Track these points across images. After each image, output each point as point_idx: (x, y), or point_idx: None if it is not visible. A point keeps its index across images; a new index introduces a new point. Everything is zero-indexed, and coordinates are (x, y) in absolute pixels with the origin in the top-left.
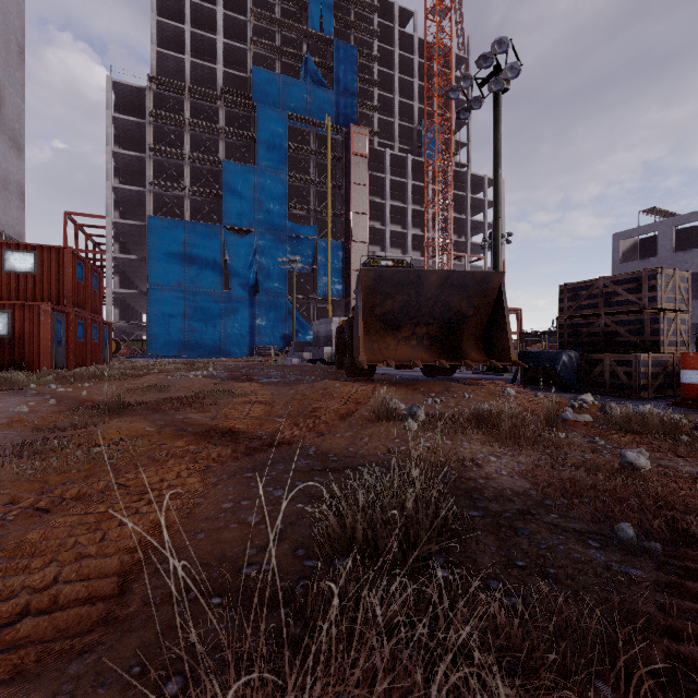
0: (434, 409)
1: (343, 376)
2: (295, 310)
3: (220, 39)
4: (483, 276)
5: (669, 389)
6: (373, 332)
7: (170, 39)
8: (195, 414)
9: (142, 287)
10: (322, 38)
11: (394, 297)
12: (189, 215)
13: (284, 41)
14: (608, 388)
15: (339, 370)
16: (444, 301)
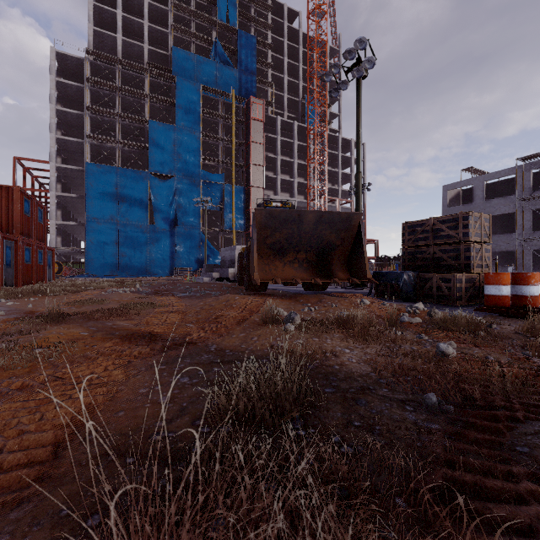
0: (309, 315)
1: (242, 291)
2: (206, 239)
3: (146, 23)
4: (347, 215)
5: (476, 299)
6: (265, 257)
7: (105, 20)
8: (122, 322)
9: (81, 220)
10: (228, 28)
11: (281, 230)
12: (120, 162)
13: (198, 28)
14: (435, 299)
15: (240, 286)
16: (318, 234)
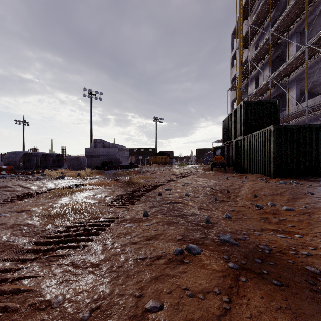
0: None
1: None
2: None
3: None
4: None
5: None
6: None
7: None
8: None
9: None
10: None
11: None
12: None
13: None
14: None
15: None
16: None
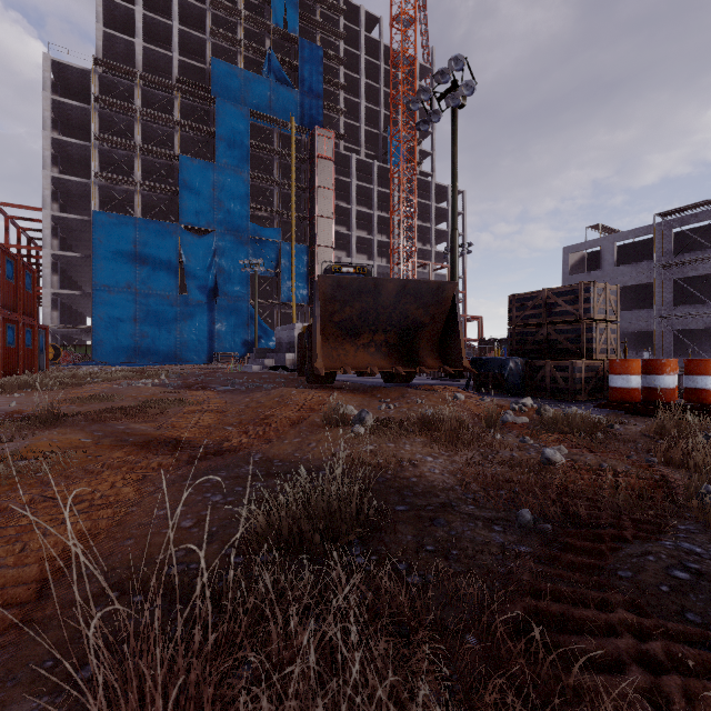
0: (386, 414)
1: (303, 383)
2: (257, 315)
3: (176, 26)
4: (438, 285)
5: (600, 393)
6: (332, 338)
7: (119, 20)
8: (139, 425)
9: (86, 288)
10: (286, 35)
11: (352, 304)
12: (140, 211)
13: (245, 35)
14: (548, 392)
15: (301, 377)
16: (401, 309)
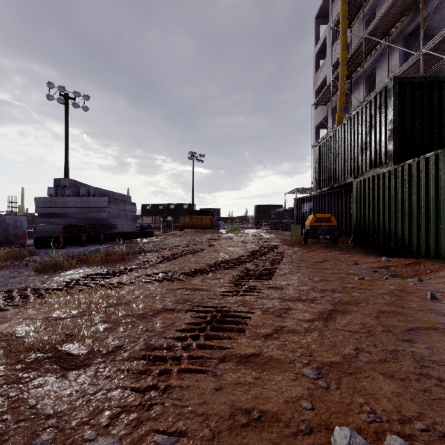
0: None
1: None
2: None
3: None
4: None
5: None
6: None
7: None
8: None
9: None
10: None
11: None
12: None
13: None
14: None
15: None
16: None
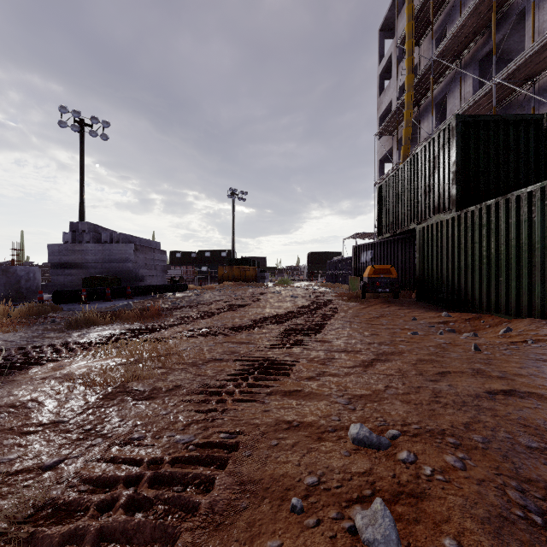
0: None
1: None
2: None
3: None
4: None
5: None
6: None
7: None
8: None
9: None
10: None
11: None
12: None
13: None
14: None
15: None
16: None
